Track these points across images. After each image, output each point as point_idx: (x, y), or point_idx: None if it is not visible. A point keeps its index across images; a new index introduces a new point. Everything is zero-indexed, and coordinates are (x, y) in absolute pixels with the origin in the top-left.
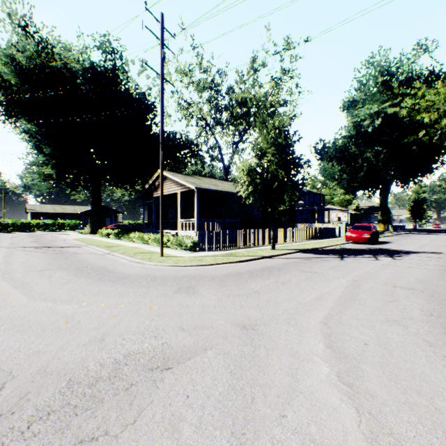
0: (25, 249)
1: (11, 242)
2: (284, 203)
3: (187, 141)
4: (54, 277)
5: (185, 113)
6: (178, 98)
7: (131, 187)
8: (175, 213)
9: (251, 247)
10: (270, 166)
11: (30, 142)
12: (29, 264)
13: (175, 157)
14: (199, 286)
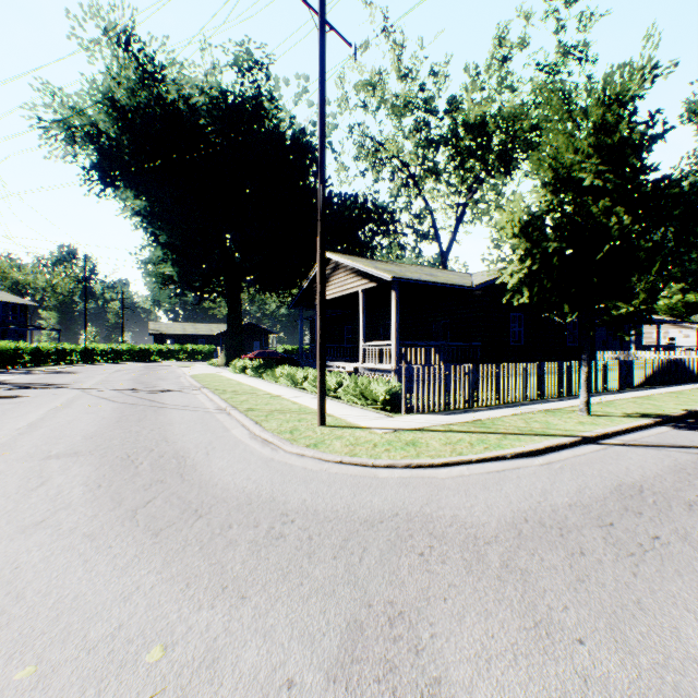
0: (101, 395)
1: (102, 380)
2: (628, 297)
3: (374, 206)
4: (47, 486)
5: (370, 161)
6: (360, 136)
7: (285, 291)
8: (354, 332)
9: (520, 402)
10: (581, 208)
11: (144, 229)
12: (59, 433)
13: (354, 236)
14: (438, 619)
